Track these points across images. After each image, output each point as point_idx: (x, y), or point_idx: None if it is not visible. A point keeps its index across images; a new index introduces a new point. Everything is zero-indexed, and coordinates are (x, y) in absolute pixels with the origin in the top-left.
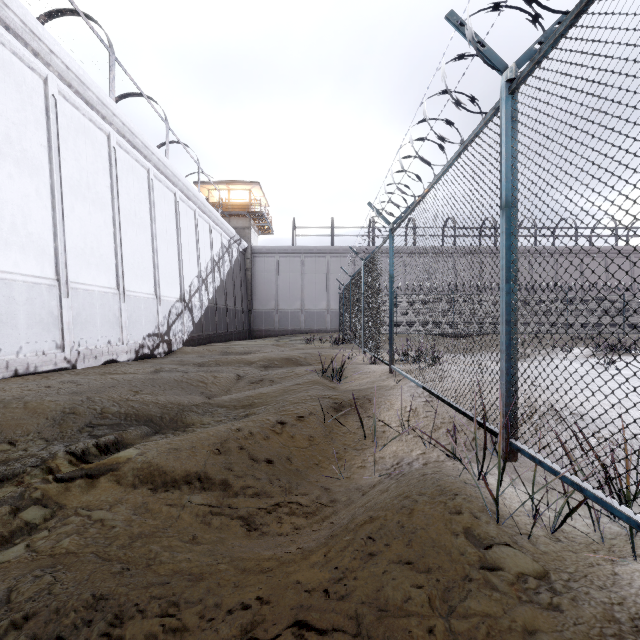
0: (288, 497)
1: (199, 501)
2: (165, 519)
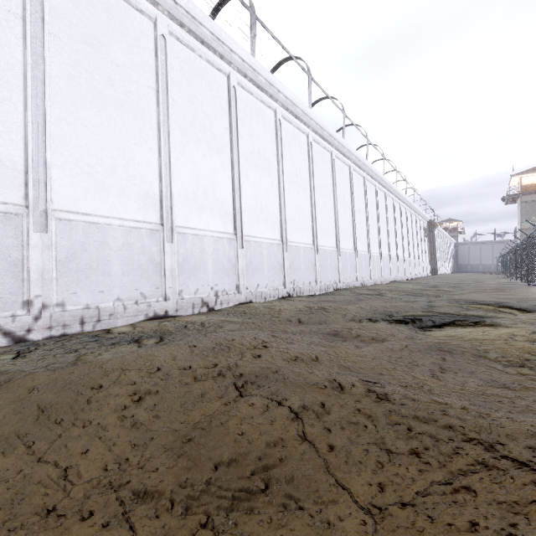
0: None
1: None
2: None
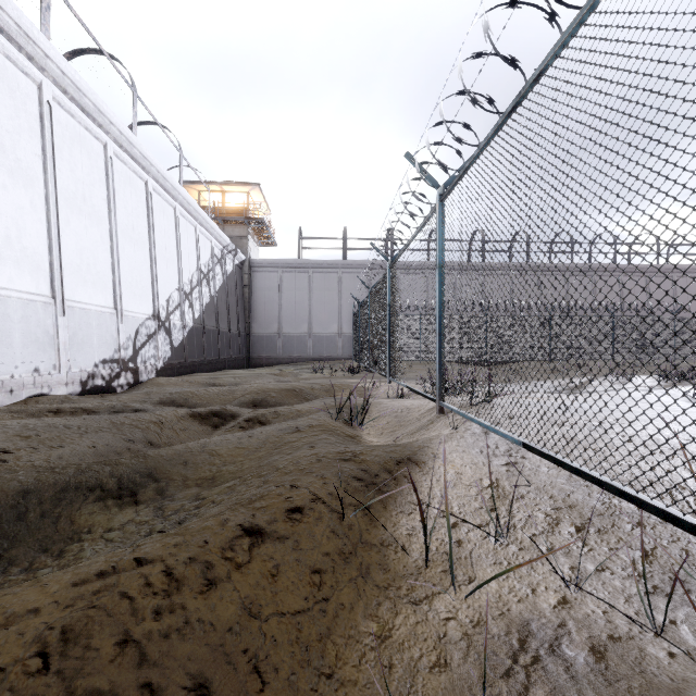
0: None
1: None
2: None
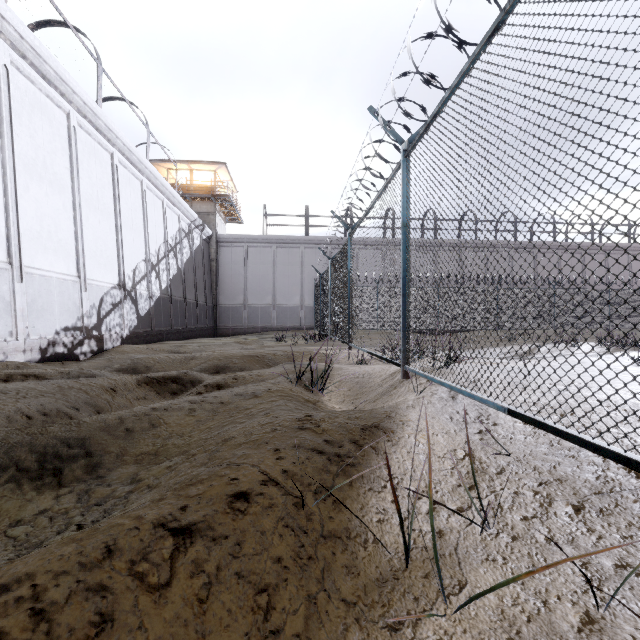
0: None
1: None
2: None
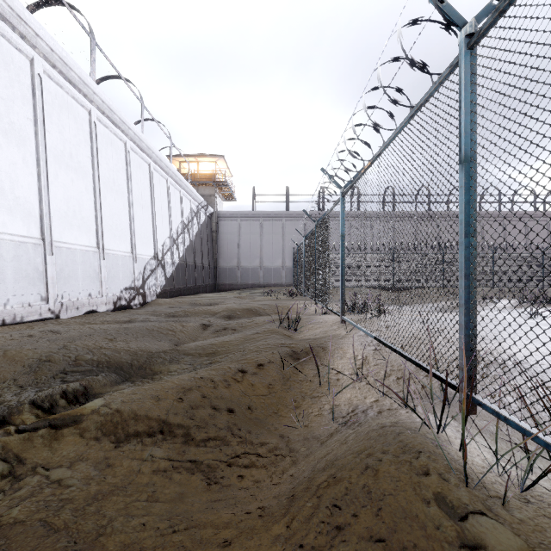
0: (248, 447)
1: (160, 453)
2: (125, 473)
